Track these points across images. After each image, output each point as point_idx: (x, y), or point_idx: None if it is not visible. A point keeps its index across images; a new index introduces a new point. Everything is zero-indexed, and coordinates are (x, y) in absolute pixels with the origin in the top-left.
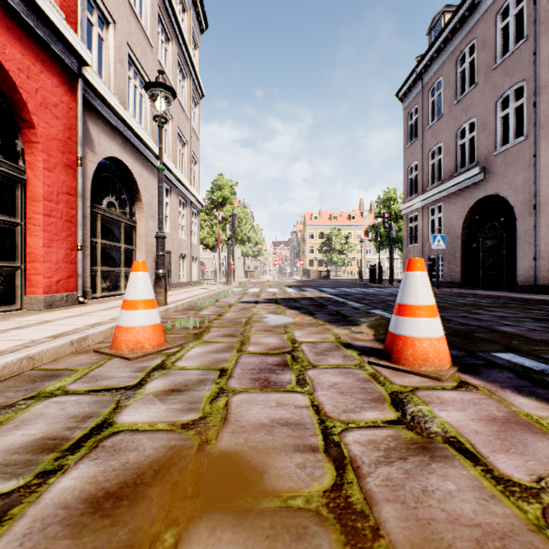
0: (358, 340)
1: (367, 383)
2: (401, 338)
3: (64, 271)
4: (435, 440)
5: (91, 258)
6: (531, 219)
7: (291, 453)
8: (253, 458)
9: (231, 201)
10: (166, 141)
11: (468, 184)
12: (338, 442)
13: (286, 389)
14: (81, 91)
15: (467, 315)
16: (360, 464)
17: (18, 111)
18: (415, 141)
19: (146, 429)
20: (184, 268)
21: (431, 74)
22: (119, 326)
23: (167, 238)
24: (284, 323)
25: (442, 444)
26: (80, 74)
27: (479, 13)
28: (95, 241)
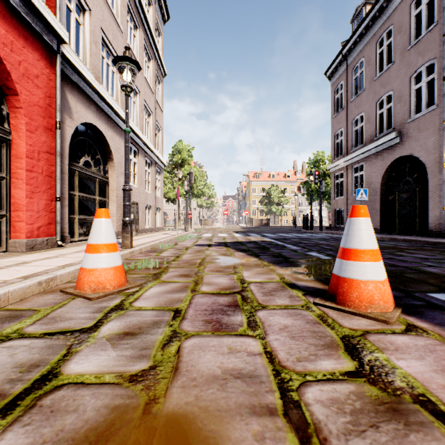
0: (301, 281)
1: (317, 325)
2: (346, 280)
3: (45, 219)
4: (403, 399)
5: (69, 208)
6: (441, 175)
7: (246, 417)
8: (204, 424)
9: (188, 162)
10: (135, 112)
11: (386, 147)
12: (297, 401)
13: (237, 332)
14: (60, 65)
15: (392, 257)
16: (327, 435)
17: (3, 81)
18: (341, 111)
19: (91, 382)
20: (149, 216)
21: (354, 55)
22: (83, 268)
23: (135, 192)
24: (233, 264)
25: (413, 405)
26: (58, 50)
27: (396, 3)
28: (73, 194)
